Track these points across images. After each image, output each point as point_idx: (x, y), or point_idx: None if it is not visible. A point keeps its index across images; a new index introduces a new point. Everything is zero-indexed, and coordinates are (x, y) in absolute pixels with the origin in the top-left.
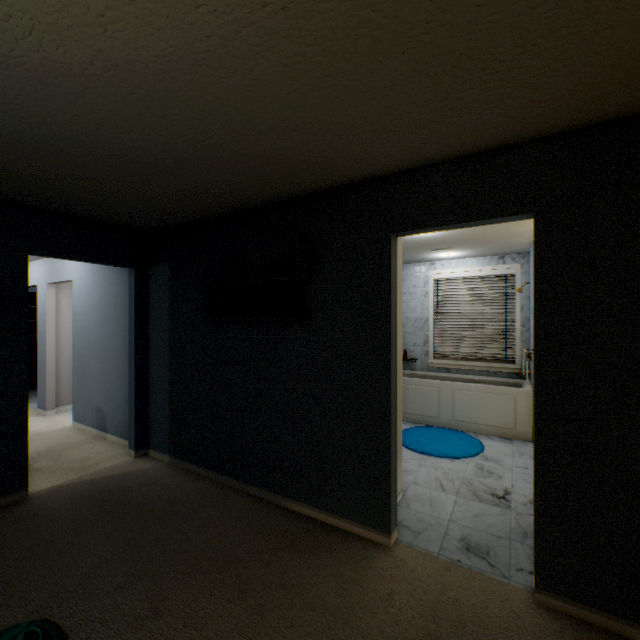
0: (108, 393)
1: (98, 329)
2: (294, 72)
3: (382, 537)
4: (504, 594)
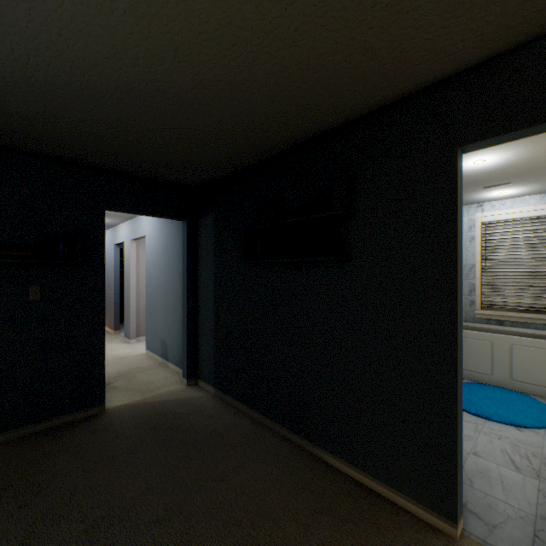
0: (169, 328)
1: (162, 275)
2: None
3: (444, 524)
4: None
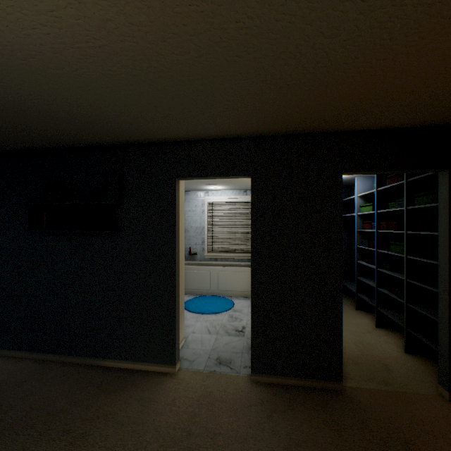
0: None
1: None
2: (108, 78)
3: (170, 368)
4: (236, 381)
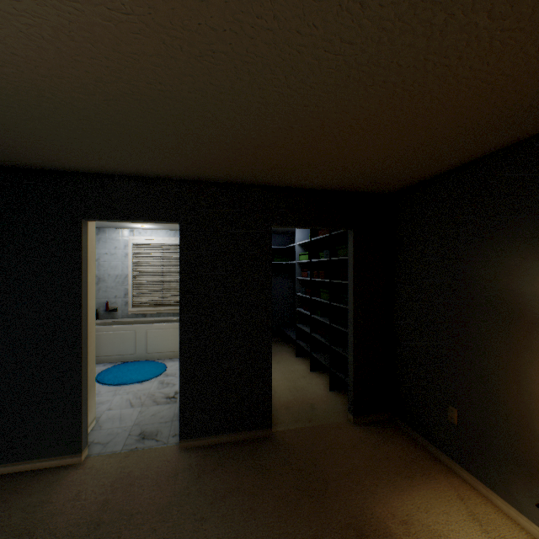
0: None
1: None
2: None
3: (74, 458)
4: (163, 453)
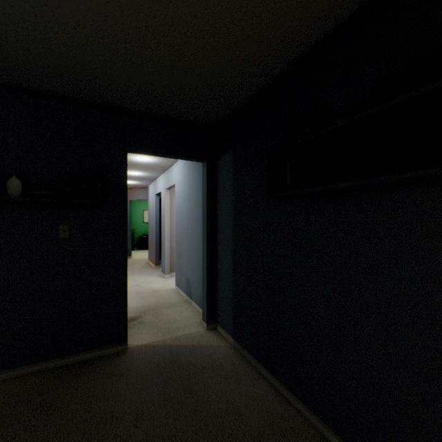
0: (192, 268)
1: (187, 218)
2: None
3: None
4: None
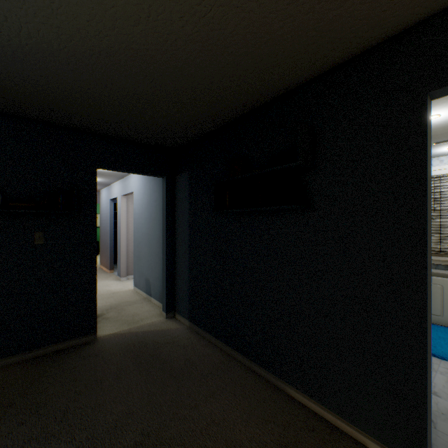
0: (152, 269)
1: (146, 224)
2: None
3: None
4: None
